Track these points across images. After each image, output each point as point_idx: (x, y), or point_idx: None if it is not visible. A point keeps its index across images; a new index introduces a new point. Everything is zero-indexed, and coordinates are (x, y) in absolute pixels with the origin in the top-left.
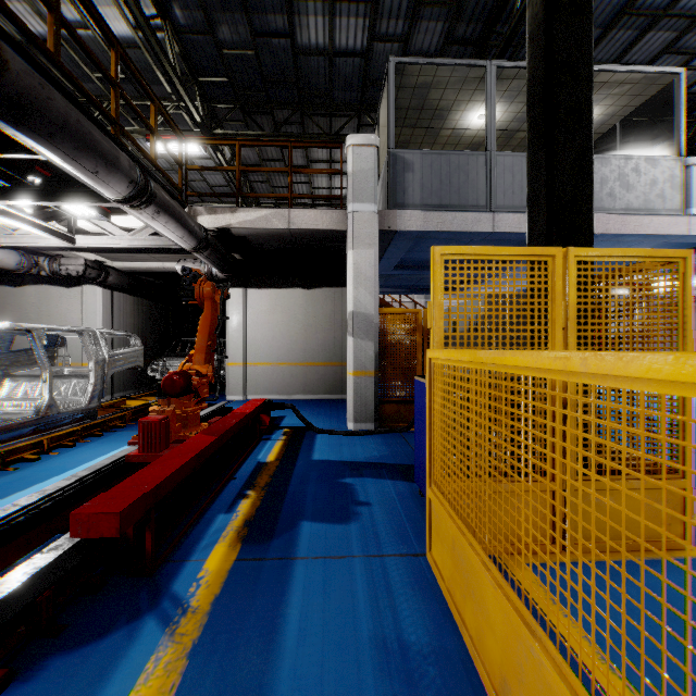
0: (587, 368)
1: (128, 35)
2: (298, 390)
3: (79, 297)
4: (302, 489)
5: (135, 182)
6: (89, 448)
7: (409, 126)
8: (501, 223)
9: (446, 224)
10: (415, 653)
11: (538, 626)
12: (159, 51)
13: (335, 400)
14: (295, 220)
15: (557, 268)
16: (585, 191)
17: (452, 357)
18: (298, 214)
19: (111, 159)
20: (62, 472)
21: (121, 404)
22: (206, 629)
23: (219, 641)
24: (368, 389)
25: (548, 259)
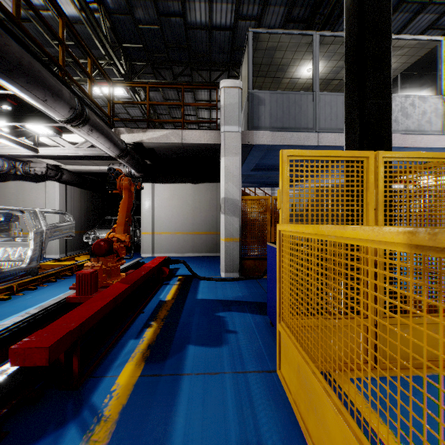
0: (436, 242)
1: (76, 15)
2: (188, 250)
3: (44, 189)
4: (189, 321)
5: (74, 108)
6: (46, 290)
7: (261, 76)
8: (323, 139)
9: (286, 140)
10: None
11: None
12: (95, 25)
13: (213, 257)
14: (186, 137)
15: (370, 165)
16: (386, 114)
17: (298, 230)
18: (188, 133)
19: (56, 91)
20: (25, 308)
21: (71, 259)
22: (113, 434)
23: None
24: (234, 250)
25: (364, 159)
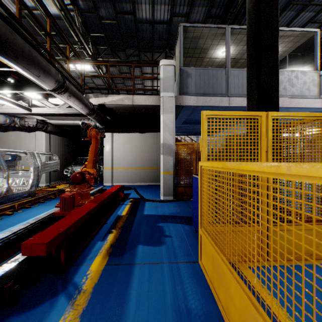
0: (291, 171)
1: (57, 13)
2: (137, 181)
3: (34, 137)
4: (139, 229)
5: (58, 81)
6: (37, 208)
7: (189, 57)
8: (233, 102)
9: (207, 102)
10: (195, 314)
11: (260, 306)
12: (71, 21)
13: (154, 185)
14: (135, 100)
15: (263, 121)
16: (275, 85)
17: (213, 165)
18: (137, 98)
19: (46, 69)
20: (23, 220)
21: (53, 187)
22: (89, 301)
23: (96, 308)
24: (170, 180)
25: (258, 117)
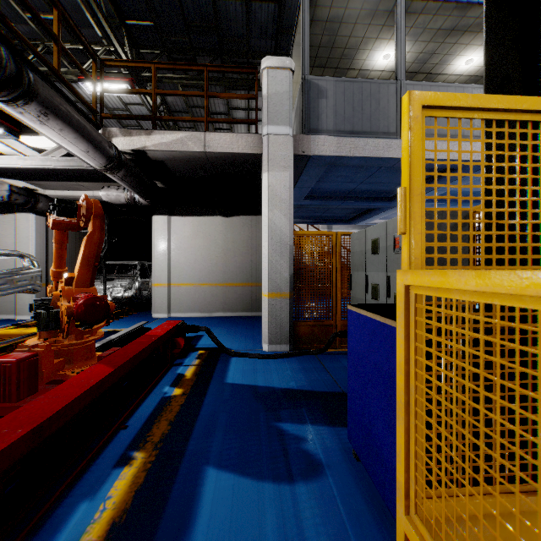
0: None
1: None
2: (218, 308)
3: (14, 223)
4: (205, 447)
5: None
6: None
7: (319, 66)
8: None
9: (358, 150)
10: None
11: None
12: None
13: (251, 317)
14: (210, 143)
15: None
16: None
17: (539, 289)
18: (214, 138)
19: None
20: None
21: None
22: None
23: None
24: (283, 311)
25: None
